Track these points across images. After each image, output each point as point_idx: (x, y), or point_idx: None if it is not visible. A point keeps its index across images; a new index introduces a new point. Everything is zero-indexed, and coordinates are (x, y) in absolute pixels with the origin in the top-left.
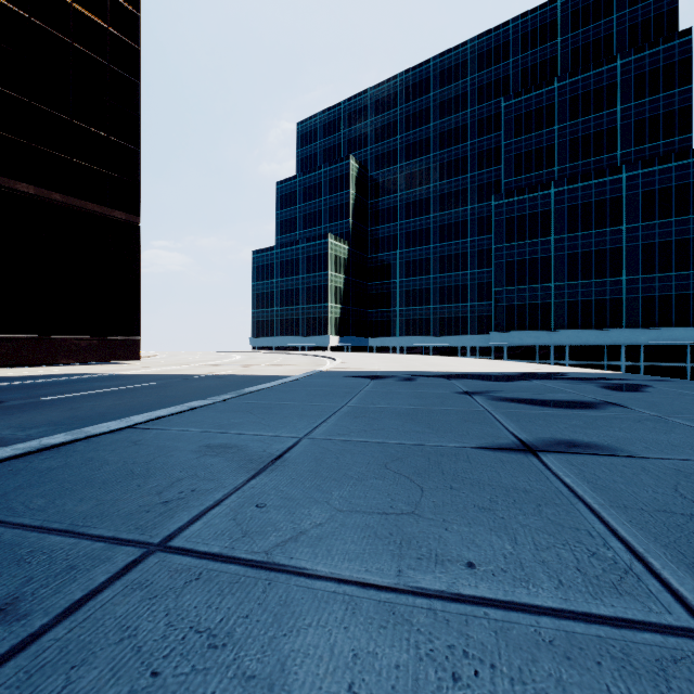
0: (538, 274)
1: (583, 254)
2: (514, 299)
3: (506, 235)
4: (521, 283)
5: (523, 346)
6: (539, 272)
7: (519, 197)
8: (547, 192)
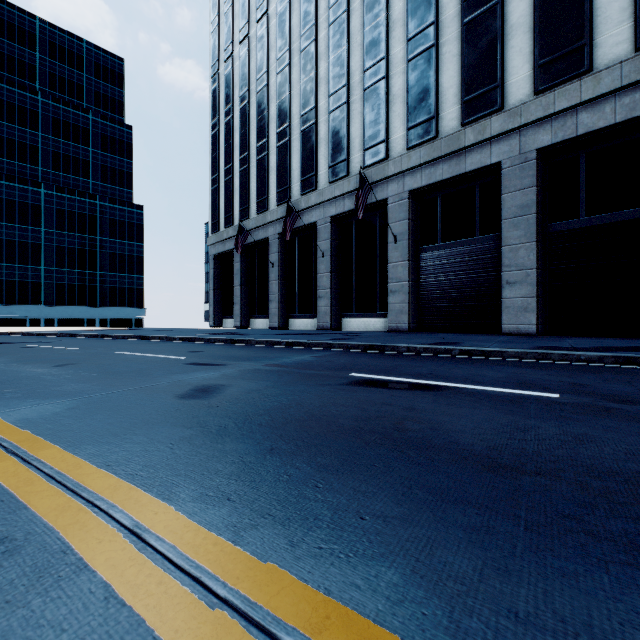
0: (29, 257)
1: (70, 249)
2: (3, 275)
3: None
4: (10, 261)
5: (13, 318)
6: (30, 255)
7: (9, 183)
8: (38, 190)
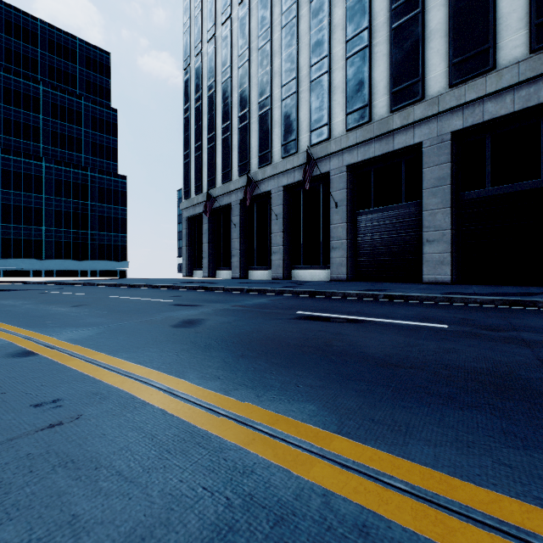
0: (32, 219)
1: (66, 212)
2: (11, 234)
3: (3, 183)
4: (17, 223)
5: (19, 270)
6: (33, 218)
7: (16, 158)
8: (40, 163)
